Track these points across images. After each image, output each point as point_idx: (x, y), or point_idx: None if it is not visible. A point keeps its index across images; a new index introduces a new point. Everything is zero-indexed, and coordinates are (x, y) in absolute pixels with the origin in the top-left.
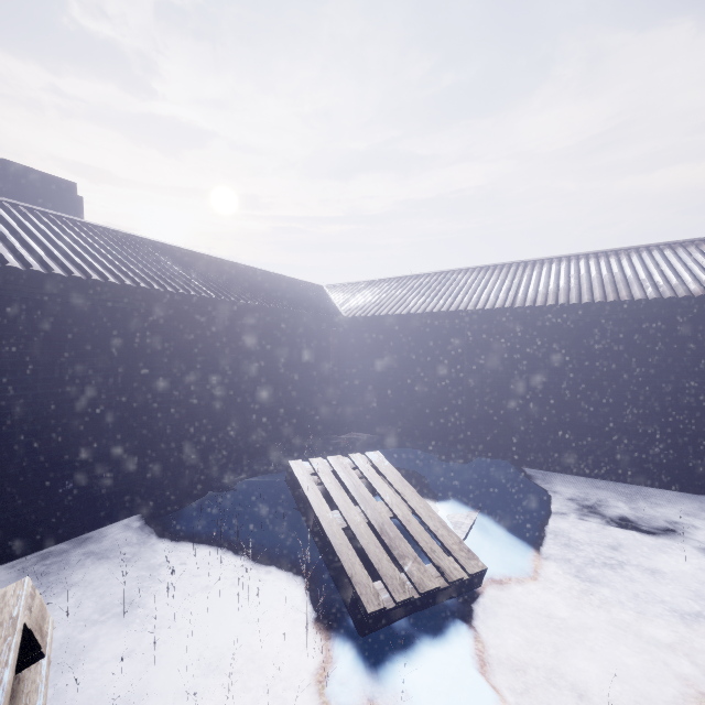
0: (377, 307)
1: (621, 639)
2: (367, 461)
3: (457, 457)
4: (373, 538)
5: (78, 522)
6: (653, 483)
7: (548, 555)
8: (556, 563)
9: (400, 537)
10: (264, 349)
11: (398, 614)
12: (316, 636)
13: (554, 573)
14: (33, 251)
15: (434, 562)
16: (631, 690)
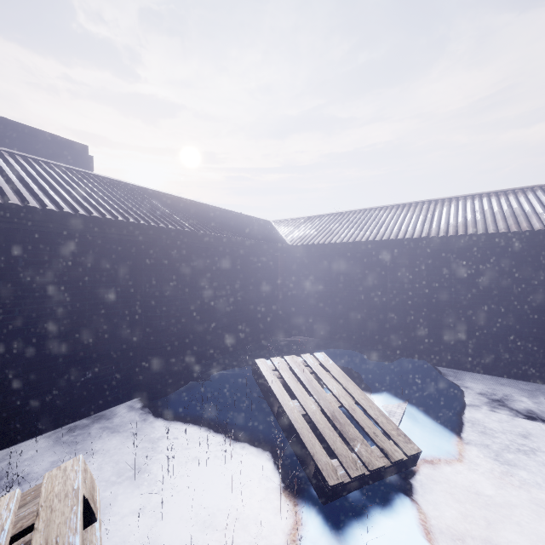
0: (315, 238)
1: (543, 516)
2: (315, 360)
3: (382, 357)
4: (327, 423)
5: (95, 403)
6: None
7: (468, 441)
8: (476, 447)
9: (348, 423)
10: (230, 271)
11: (351, 486)
12: (286, 502)
13: (476, 456)
14: (63, 197)
15: (378, 444)
16: None
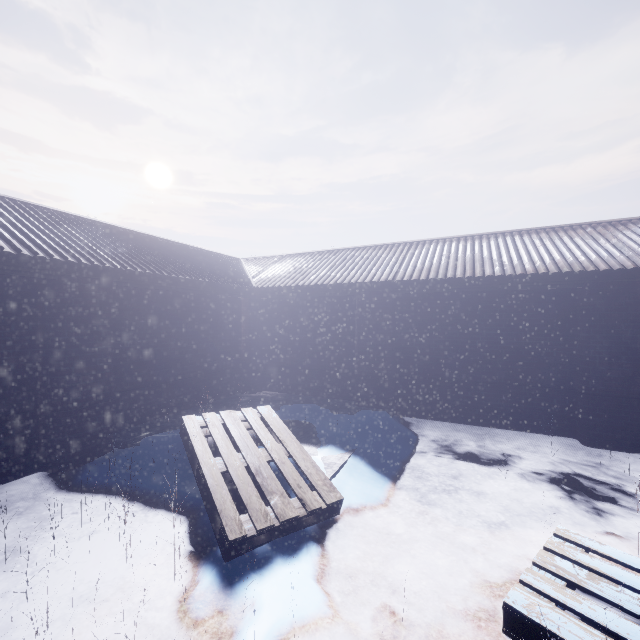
0: (284, 279)
1: (439, 546)
2: (257, 414)
3: (348, 410)
4: (248, 478)
5: None
6: (500, 425)
7: (402, 486)
8: (408, 492)
9: (273, 476)
10: (175, 316)
11: (261, 540)
12: (187, 565)
13: (403, 500)
14: None
15: (298, 496)
16: (436, 583)
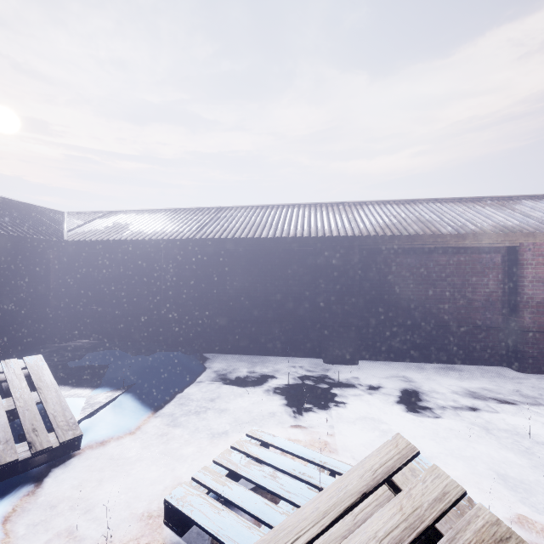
0: (98, 234)
1: (160, 461)
2: (22, 364)
3: (151, 351)
4: None
5: None
6: (275, 353)
7: (162, 414)
8: (165, 418)
9: (5, 425)
10: None
11: None
12: None
13: (154, 426)
14: None
15: (28, 440)
16: (136, 494)
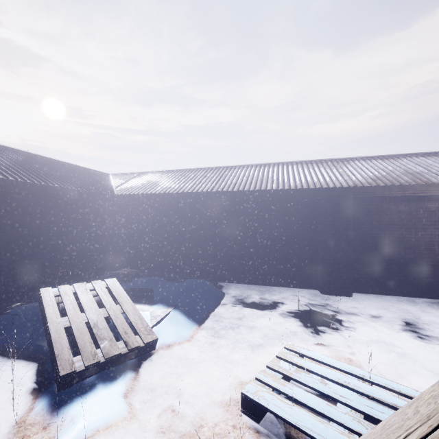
0: (138, 189)
1: (218, 363)
2: (104, 284)
3: (180, 279)
4: (86, 330)
5: None
6: (277, 284)
7: (204, 327)
8: (208, 331)
9: (106, 327)
10: (47, 215)
11: (90, 373)
12: (27, 398)
13: (202, 336)
14: None
15: (124, 339)
16: (209, 387)
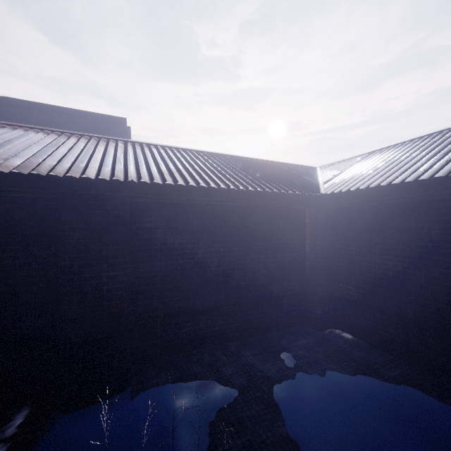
0: (366, 178)
1: None
2: None
3: None
4: None
5: None
6: None
7: None
8: None
9: None
10: (216, 233)
11: None
12: None
13: None
14: None
15: None
16: None
